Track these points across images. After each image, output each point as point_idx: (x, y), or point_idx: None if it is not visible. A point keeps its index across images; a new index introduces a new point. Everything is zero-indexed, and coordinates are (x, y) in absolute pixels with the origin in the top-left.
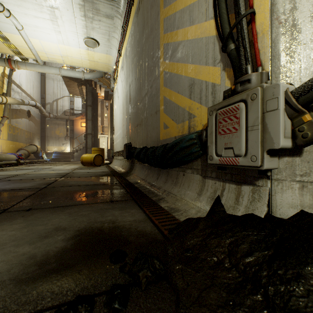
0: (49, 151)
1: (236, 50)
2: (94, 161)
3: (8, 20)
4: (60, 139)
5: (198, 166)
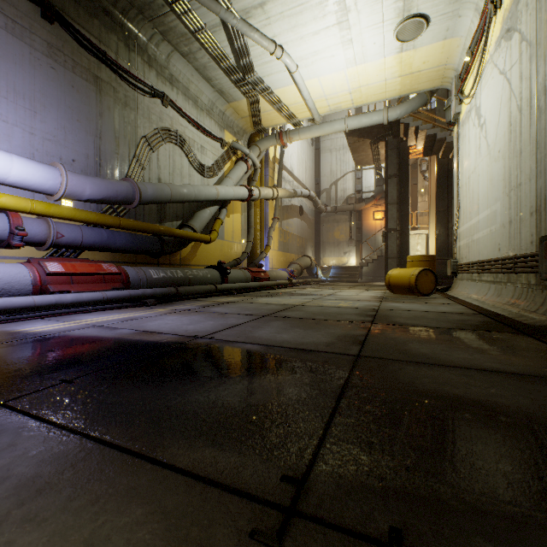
0: (325, 265)
1: None
2: (416, 283)
3: (280, 65)
4: (341, 245)
5: None
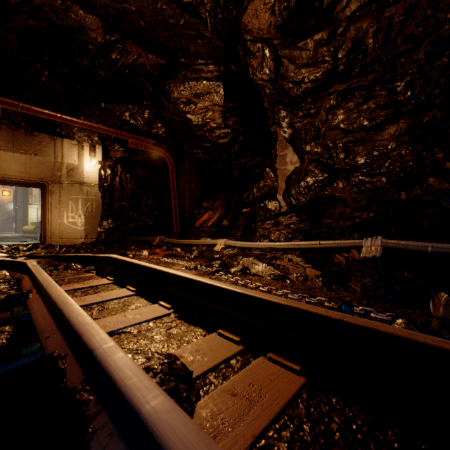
0: None
1: None
2: (35, 230)
3: None
4: None
5: None
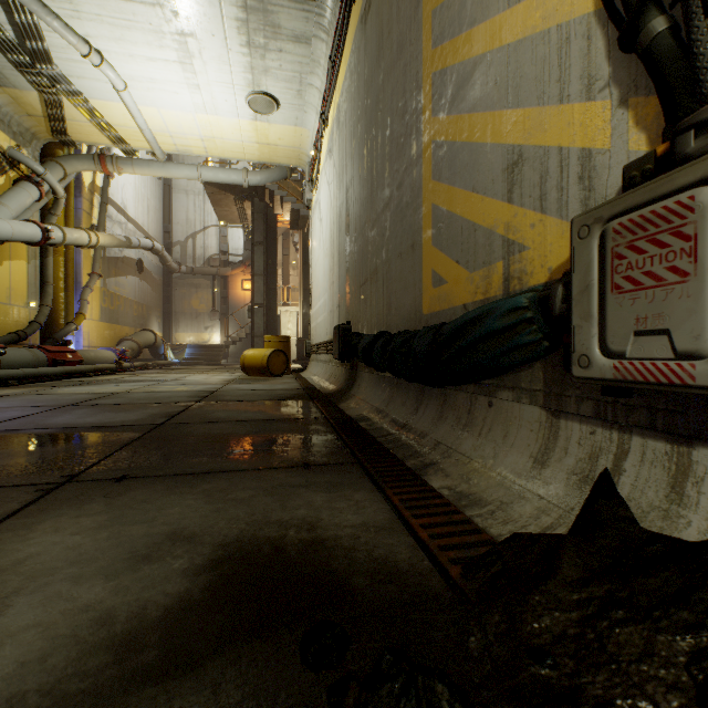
0: (178, 343)
1: (674, 34)
2: (269, 364)
3: (99, 73)
4: (201, 318)
5: (534, 381)
